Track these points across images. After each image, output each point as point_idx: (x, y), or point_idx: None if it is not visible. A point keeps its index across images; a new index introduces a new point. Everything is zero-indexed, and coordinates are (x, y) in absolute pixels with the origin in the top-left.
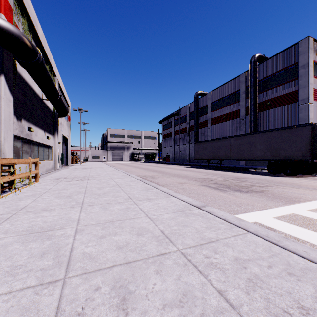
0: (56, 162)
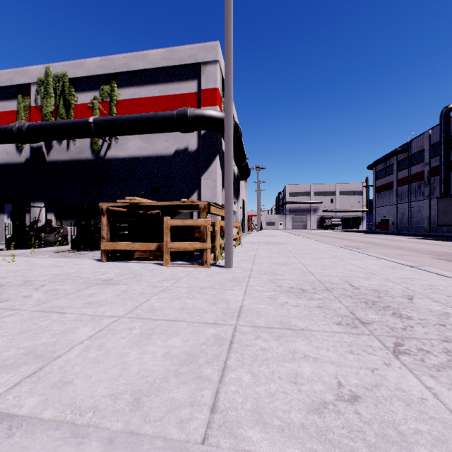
0: None
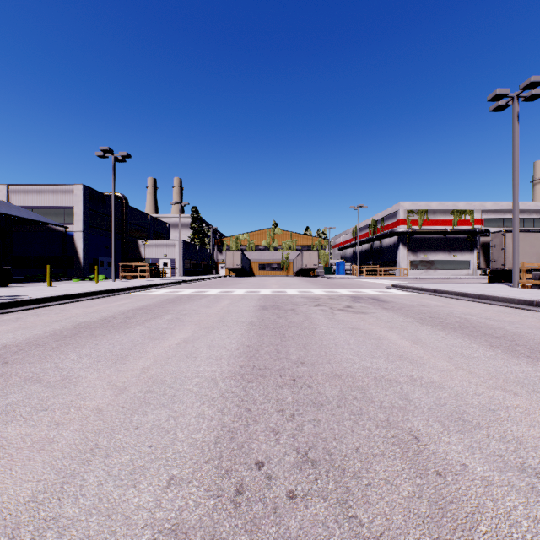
0: (474, 271)
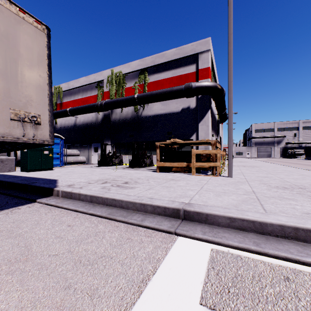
0: None
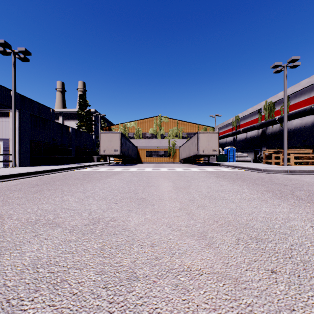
0: None
